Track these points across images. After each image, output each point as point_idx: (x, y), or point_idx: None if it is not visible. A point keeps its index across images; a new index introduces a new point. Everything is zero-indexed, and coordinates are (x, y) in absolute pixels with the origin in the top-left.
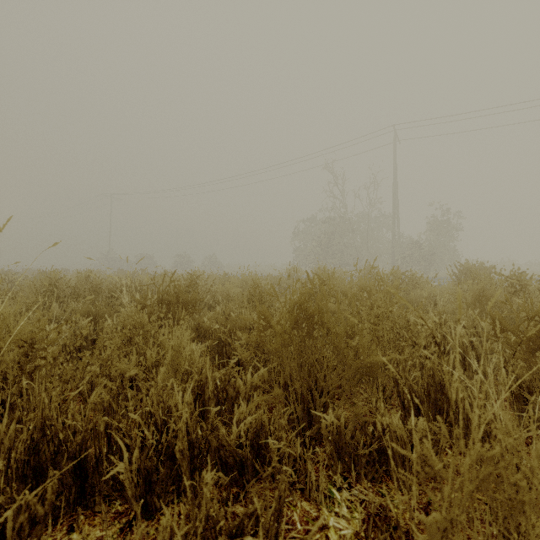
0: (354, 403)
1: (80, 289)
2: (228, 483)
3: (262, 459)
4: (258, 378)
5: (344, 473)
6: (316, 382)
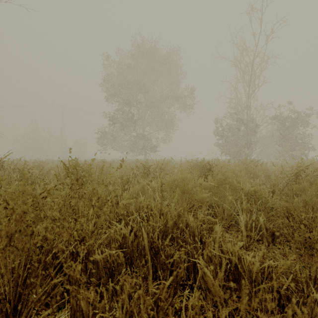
0: None
1: None
2: None
3: None
4: None
5: None
6: None
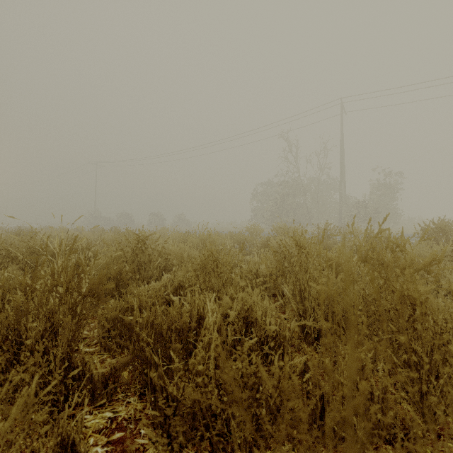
0: None
1: (17, 251)
2: None
3: None
4: None
5: None
6: None
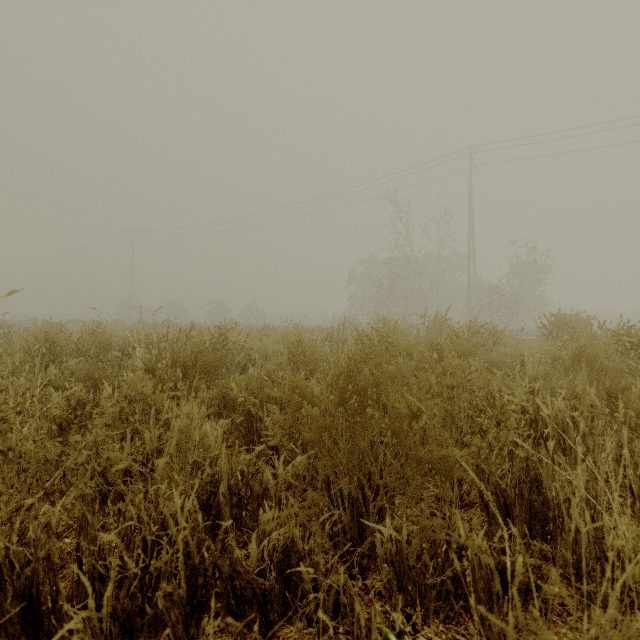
0: (421, 499)
1: (84, 346)
2: (241, 630)
3: (294, 588)
4: (293, 469)
5: (407, 608)
6: (370, 476)
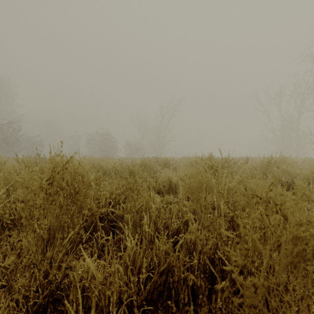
0: None
1: None
2: None
3: None
4: None
5: None
6: None
